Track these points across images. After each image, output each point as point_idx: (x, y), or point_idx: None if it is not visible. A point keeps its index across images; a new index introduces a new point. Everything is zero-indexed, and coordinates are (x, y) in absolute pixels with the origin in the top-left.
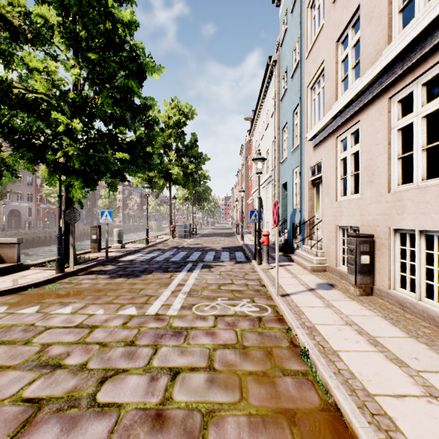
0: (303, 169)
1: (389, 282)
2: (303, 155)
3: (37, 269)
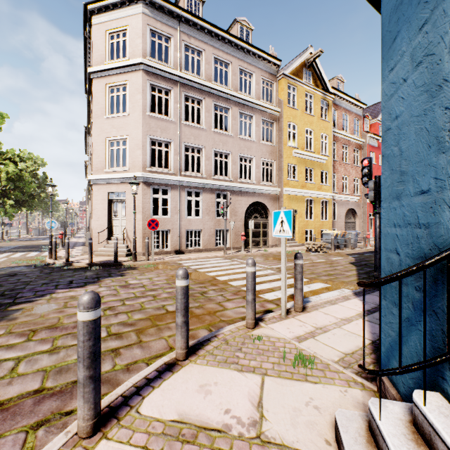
0: None
1: None
2: None
3: None
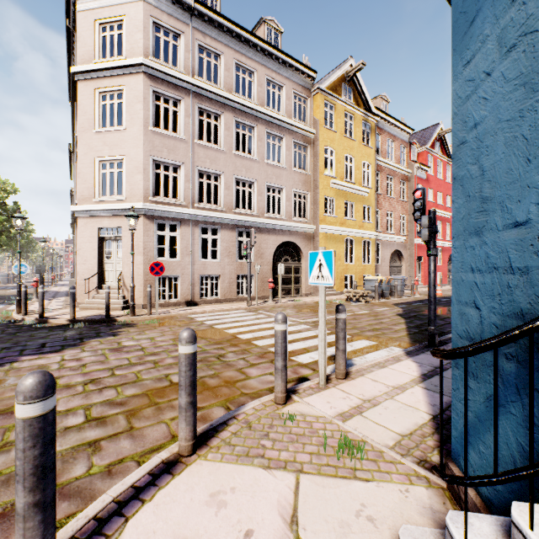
0: None
1: None
2: None
3: None
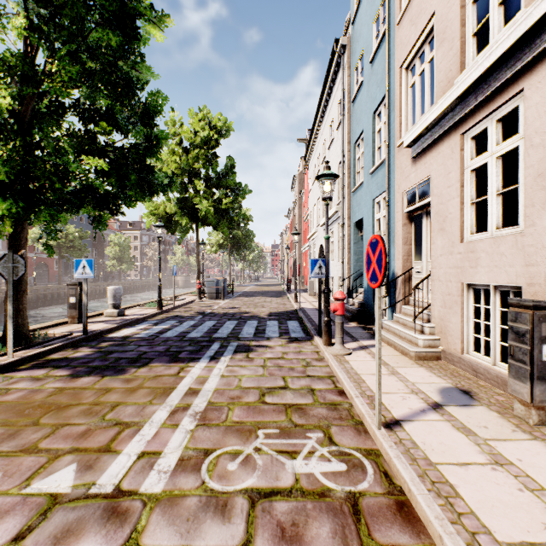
0: (392, 195)
1: None
2: (392, 174)
3: None
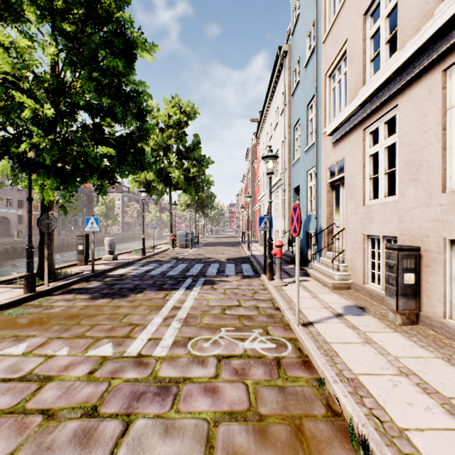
0: (320, 169)
1: (444, 309)
2: (320, 153)
3: (4, 288)
